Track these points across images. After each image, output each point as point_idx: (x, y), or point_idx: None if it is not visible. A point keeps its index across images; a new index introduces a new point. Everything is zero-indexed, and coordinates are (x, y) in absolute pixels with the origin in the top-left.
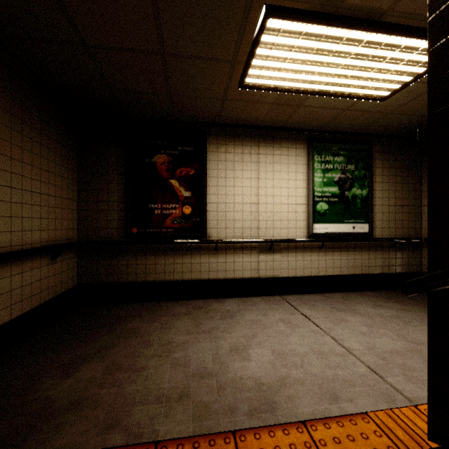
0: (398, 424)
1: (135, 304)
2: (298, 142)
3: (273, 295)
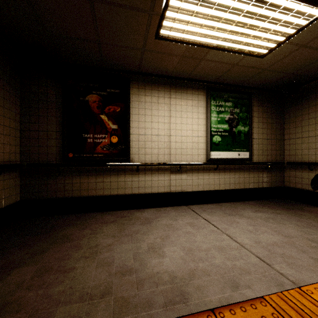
0: (289, 305)
1: (71, 215)
2: (199, 90)
3: (181, 205)
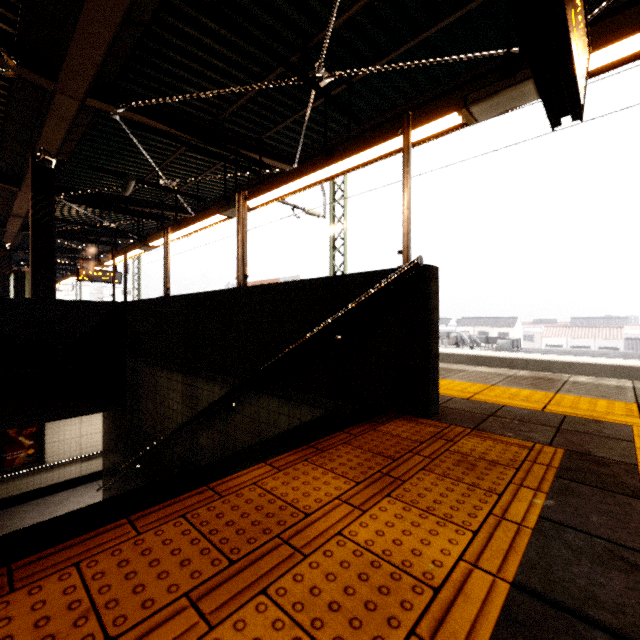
0: None
1: None
2: None
3: (92, 482)
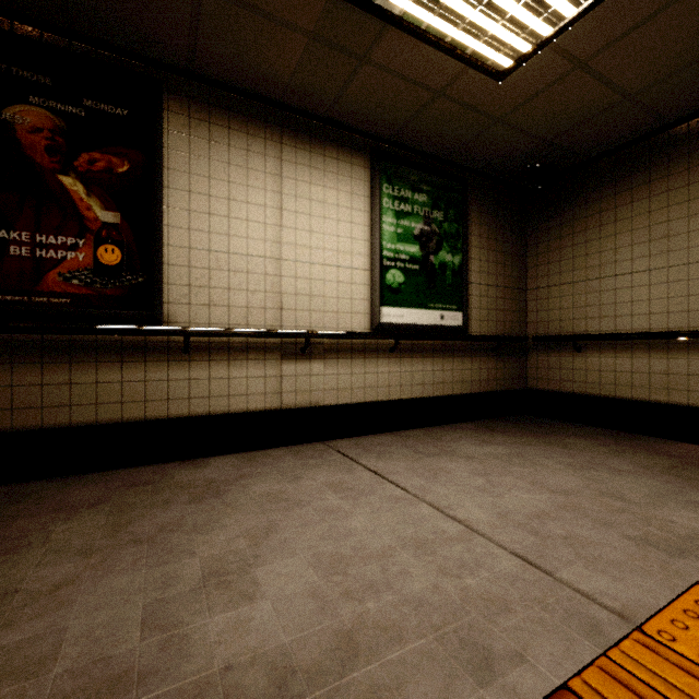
0: (642, 698)
1: None
2: (355, 153)
3: (311, 441)
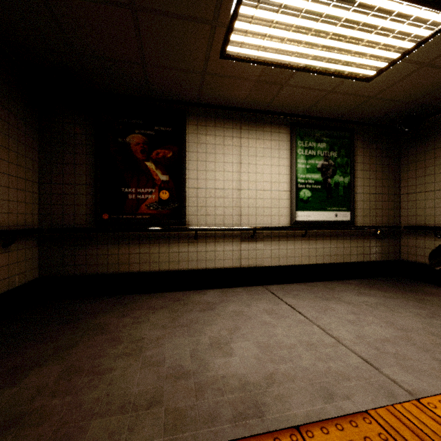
0: (403, 423)
1: (106, 297)
2: (281, 126)
3: (256, 285)
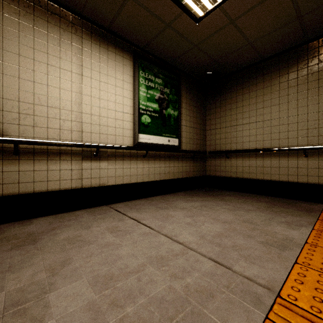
0: None
1: None
2: (125, 52)
3: (100, 205)
